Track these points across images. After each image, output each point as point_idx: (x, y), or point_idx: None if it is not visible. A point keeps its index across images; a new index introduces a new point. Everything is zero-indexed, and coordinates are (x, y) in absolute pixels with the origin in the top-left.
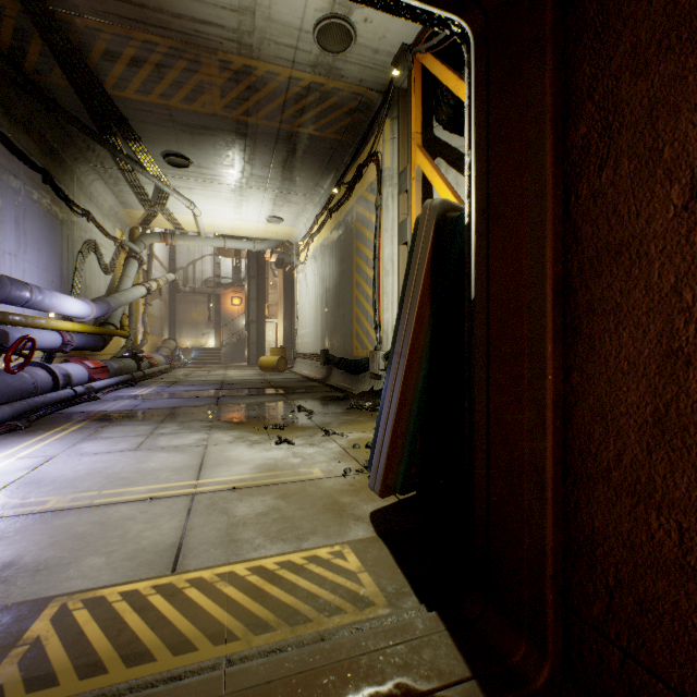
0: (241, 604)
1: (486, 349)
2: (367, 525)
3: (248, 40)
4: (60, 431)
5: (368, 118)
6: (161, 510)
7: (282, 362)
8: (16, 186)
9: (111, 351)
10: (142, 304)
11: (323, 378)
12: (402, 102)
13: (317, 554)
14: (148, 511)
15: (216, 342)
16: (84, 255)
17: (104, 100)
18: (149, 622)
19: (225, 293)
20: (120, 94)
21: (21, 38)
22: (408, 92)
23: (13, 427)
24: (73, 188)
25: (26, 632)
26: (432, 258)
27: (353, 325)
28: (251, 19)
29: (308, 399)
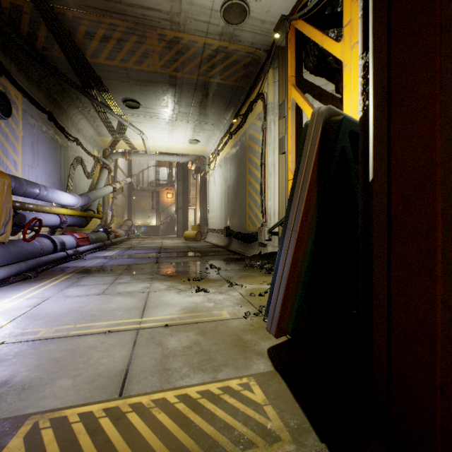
0: (170, 432)
1: (386, 224)
2: (266, 360)
3: (177, 19)
4: (55, 280)
5: (257, 69)
6: (115, 341)
7: (199, 234)
8: (32, 123)
9: (91, 227)
10: (110, 197)
11: (226, 245)
12: (281, 56)
13: (229, 385)
14: (106, 342)
15: (156, 222)
16: (74, 166)
17: (85, 65)
18: (98, 445)
19: (163, 190)
20: (95, 61)
21: (34, 27)
22: (286, 48)
23: (26, 277)
24: (68, 124)
25: (3, 449)
26: (319, 154)
27: (246, 210)
28: (178, 4)
29: (217, 259)
